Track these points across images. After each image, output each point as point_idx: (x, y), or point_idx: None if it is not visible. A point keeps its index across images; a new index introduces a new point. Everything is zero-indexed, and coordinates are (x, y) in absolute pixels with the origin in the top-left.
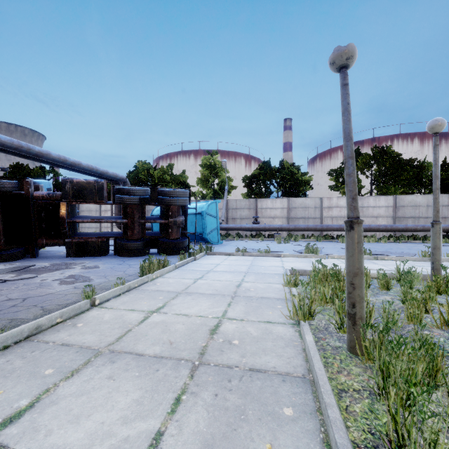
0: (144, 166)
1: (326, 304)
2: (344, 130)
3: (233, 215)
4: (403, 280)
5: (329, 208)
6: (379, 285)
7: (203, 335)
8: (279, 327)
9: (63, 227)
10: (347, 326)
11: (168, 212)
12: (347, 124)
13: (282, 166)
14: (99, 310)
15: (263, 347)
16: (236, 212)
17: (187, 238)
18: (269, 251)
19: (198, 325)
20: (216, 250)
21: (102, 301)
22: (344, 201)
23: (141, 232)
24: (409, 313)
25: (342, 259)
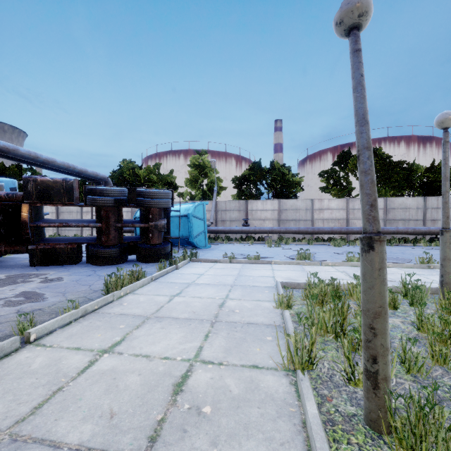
0: (129, 165)
1: (327, 334)
2: (357, 111)
3: (222, 217)
4: (411, 297)
5: (320, 210)
6: None
7: (163, 397)
8: (269, 377)
9: (25, 232)
10: (365, 388)
11: (148, 215)
12: (361, 103)
13: (273, 167)
14: (32, 350)
15: (245, 420)
16: (226, 214)
17: (170, 244)
18: (258, 257)
19: (160, 376)
20: (202, 256)
21: (42, 334)
22: (335, 203)
23: (117, 237)
24: (434, 351)
25: (337, 267)
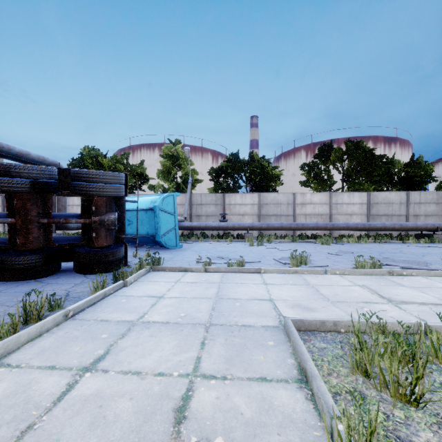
0: (92, 153)
1: None
2: None
3: (197, 212)
4: None
5: (302, 204)
6: None
7: None
8: None
9: None
10: None
11: (90, 207)
12: None
13: (252, 158)
14: None
15: None
16: (201, 208)
17: (123, 246)
18: (242, 263)
19: None
20: (169, 261)
21: None
22: (318, 197)
23: (43, 238)
24: None
25: (348, 276)
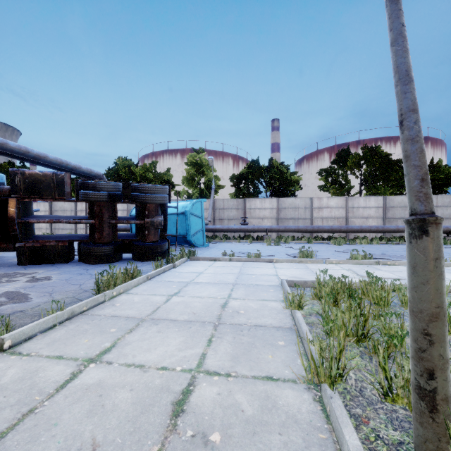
0: (125, 163)
1: (346, 338)
2: (399, 68)
3: (220, 216)
4: None
5: (319, 208)
6: (403, 302)
7: (159, 420)
8: (287, 392)
9: (12, 229)
10: (416, 410)
11: (144, 212)
12: (404, 57)
13: (271, 165)
14: (4, 360)
15: None
16: (224, 212)
17: (167, 241)
18: (259, 255)
19: (156, 392)
20: (200, 254)
21: (19, 340)
22: (334, 202)
23: (112, 234)
24: None
25: (341, 265)
